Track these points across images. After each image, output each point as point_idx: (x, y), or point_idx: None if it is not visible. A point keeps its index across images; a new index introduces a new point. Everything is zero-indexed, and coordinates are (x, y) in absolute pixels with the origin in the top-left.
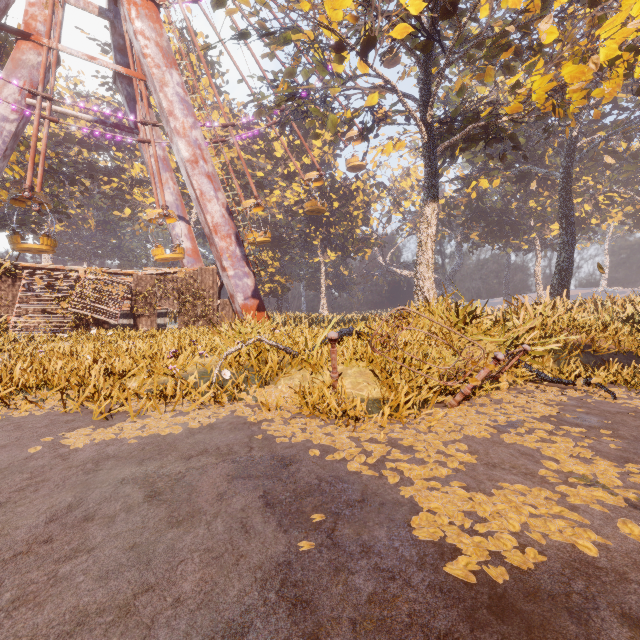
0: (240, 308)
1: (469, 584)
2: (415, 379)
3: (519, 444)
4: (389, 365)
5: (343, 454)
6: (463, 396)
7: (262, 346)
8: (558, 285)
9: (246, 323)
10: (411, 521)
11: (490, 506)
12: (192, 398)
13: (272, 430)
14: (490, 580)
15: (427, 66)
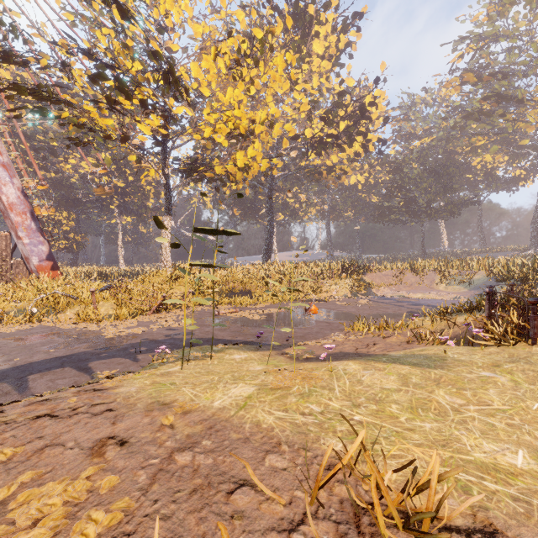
0: (35, 268)
1: (107, 338)
2: (138, 306)
3: (156, 321)
4: (125, 301)
5: (90, 328)
6: (153, 311)
7: (57, 295)
8: (265, 254)
9: (43, 281)
10: (101, 334)
11: (126, 331)
12: (13, 323)
13: (62, 327)
14: (112, 337)
15: (164, 146)
